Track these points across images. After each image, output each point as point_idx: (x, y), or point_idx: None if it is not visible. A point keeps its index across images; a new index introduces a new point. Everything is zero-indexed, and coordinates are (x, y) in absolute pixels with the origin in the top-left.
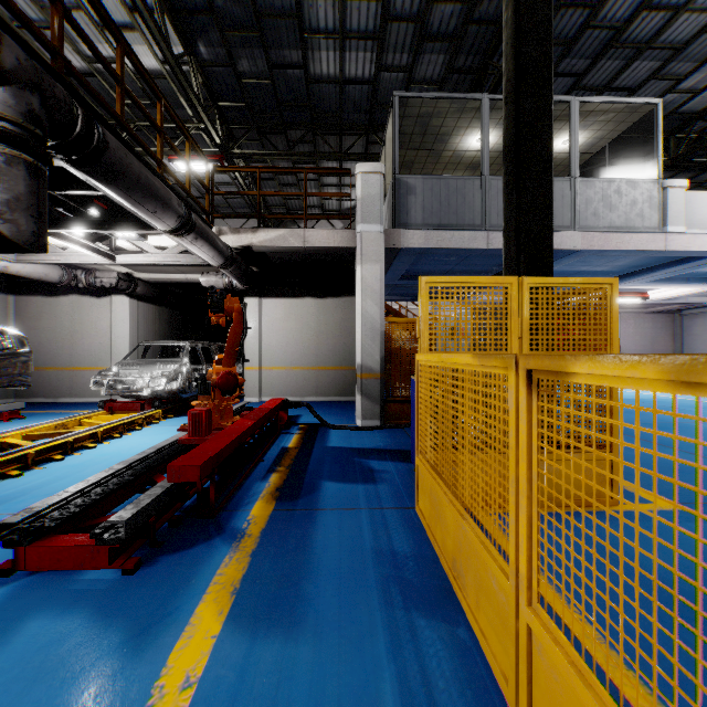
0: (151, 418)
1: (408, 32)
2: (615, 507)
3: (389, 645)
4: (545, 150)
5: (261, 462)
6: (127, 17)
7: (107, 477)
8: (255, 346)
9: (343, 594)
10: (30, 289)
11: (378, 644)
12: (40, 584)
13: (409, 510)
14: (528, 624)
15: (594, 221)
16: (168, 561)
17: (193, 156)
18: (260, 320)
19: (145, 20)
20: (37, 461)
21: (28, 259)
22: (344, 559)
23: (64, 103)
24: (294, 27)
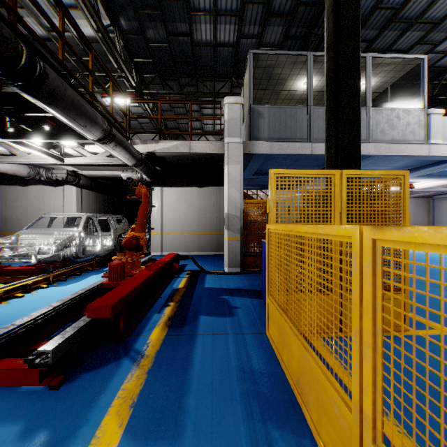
0: (88, 266)
1: (258, 11)
2: (407, 332)
3: None
4: (355, 83)
5: (159, 298)
6: (72, 0)
7: (48, 312)
8: (158, 218)
9: (214, 407)
10: (10, 181)
11: None
12: None
13: (262, 335)
14: None
15: (382, 136)
16: (85, 378)
17: (118, 94)
18: (161, 202)
19: (83, 0)
20: (5, 297)
21: (5, 160)
22: (215, 376)
23: (11, 41)
24: (183, 7)
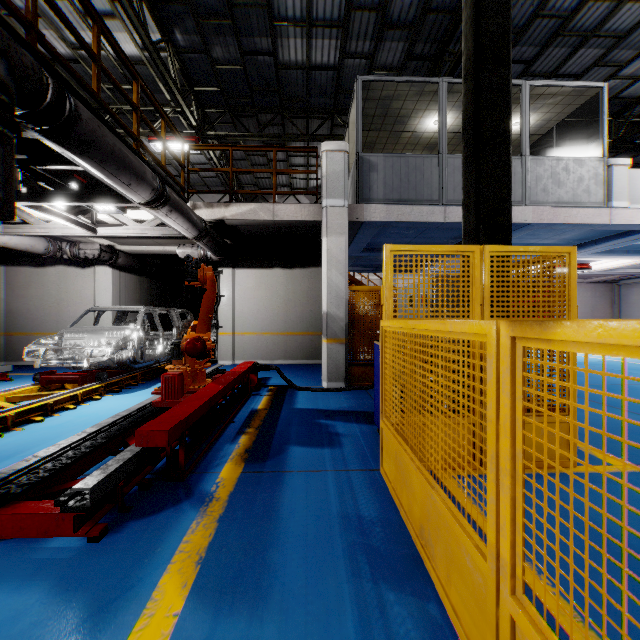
0: (131, 380)
1: (370, 21)
2: (574, 469)
3: (357, 623)
4: (503, 125)
5: (231, 423)
6: (108, 5)
7: (80, 440)
8: (228, 313)
9: (309, 564)
10: (19, 261)
11: (346, 622)
12: (3, 553)
13: (374, 472)
14: (512, 615)
15: (544, 196)
16: (135, 527)
17: (171, 137)
18: (233, 289)
19: (124, 7)
20: (18, 422)
21: (14, 231)
22: (310, 525)
23: (33, 71)
24: (264, 15)
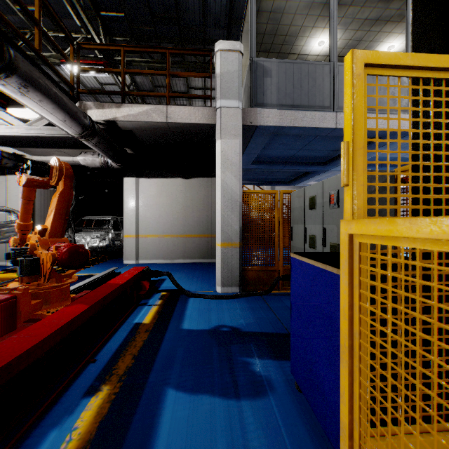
0: None
1: None
2: None
3: None
4: None
5: (90, 364)
6: None
7: None
8: (133, 217)
9: None
10: None
11: None
12: None
13: None
14: None
15: None
16: None
17: (82, 60)
18: (136, 196)
19: None
20: None
21: None
22: None
23: None
24: None
